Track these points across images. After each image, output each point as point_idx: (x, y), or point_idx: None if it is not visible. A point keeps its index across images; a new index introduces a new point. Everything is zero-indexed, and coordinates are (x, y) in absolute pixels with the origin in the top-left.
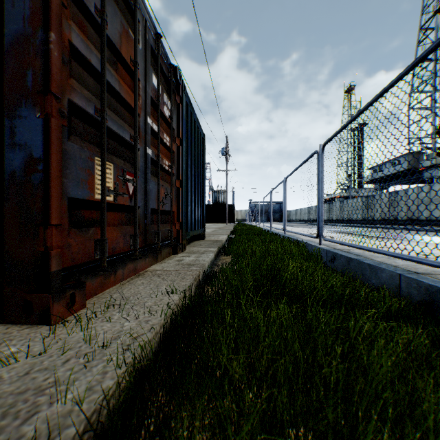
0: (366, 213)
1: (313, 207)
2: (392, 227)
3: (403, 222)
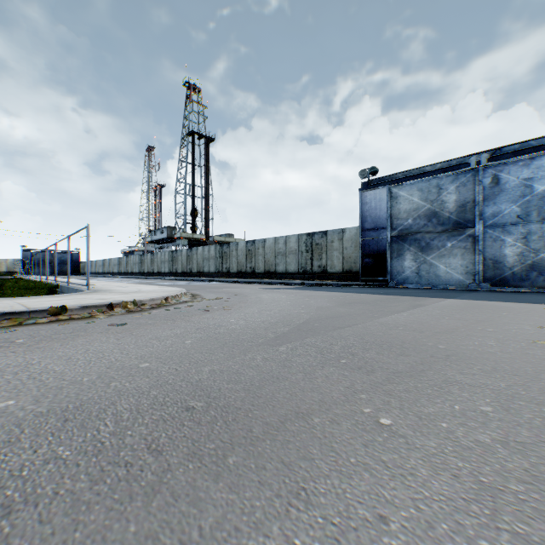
0: (141, 267)
1: (107, 260)
2: (142, 278)
3: (156, 274)
